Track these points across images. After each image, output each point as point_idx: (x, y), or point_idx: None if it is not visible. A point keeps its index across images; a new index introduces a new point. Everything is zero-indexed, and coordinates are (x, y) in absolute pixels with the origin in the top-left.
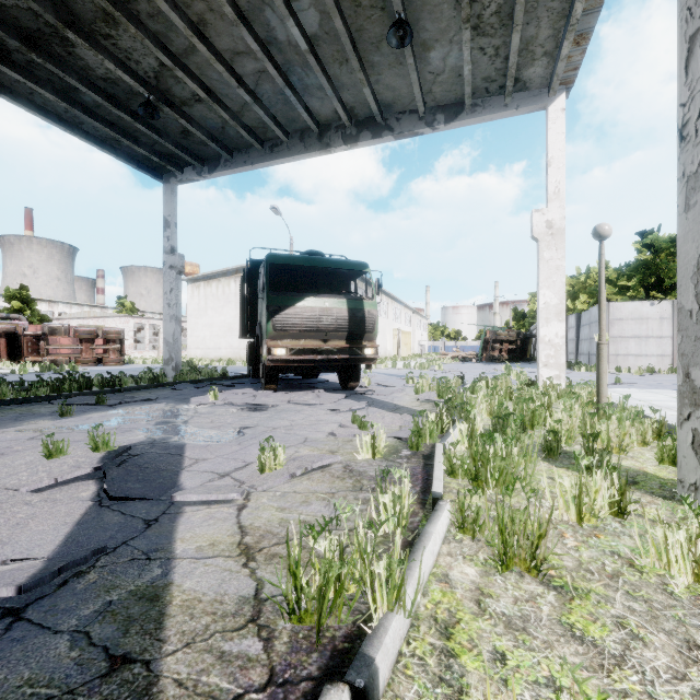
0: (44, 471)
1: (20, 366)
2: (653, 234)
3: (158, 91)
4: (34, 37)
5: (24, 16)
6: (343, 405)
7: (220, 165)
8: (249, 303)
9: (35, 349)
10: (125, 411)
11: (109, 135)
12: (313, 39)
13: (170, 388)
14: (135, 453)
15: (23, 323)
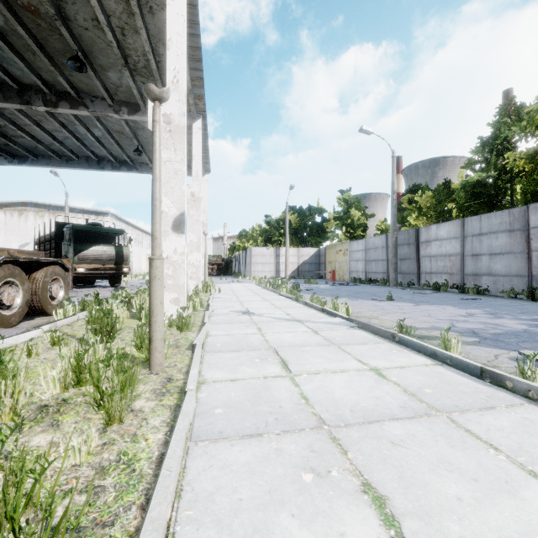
0: None
1: None
2: (269, 218)
3: None
4: None
5: None
6: None
7: (28, 161)
8: (55, 244)
9: None
10: None
11: None
12: (99, 137)
13: None
14: None
15: None
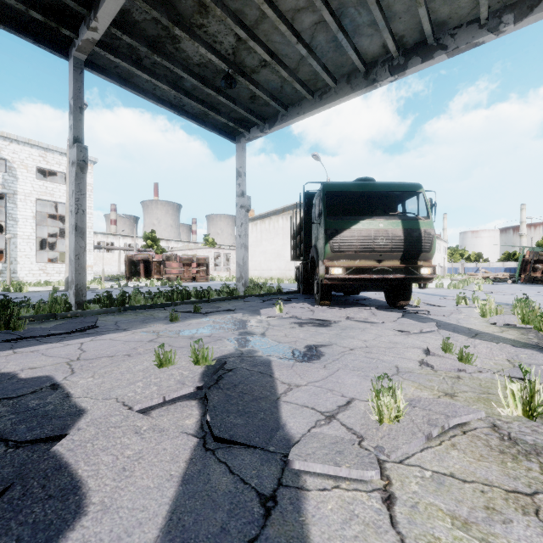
0: (155, 384)
1: (150, 282)
2: None
3: (234, 65)
4: (155, 42)
5: (149, 27)
6: (408, 325)
7: (277, 120)
8: (303, 230)
9: (158, 270)
10: (214, 319)
11: (201, 111)
12: None
13: (242, 300)
14: (228, 367)
15: (152, 253)
